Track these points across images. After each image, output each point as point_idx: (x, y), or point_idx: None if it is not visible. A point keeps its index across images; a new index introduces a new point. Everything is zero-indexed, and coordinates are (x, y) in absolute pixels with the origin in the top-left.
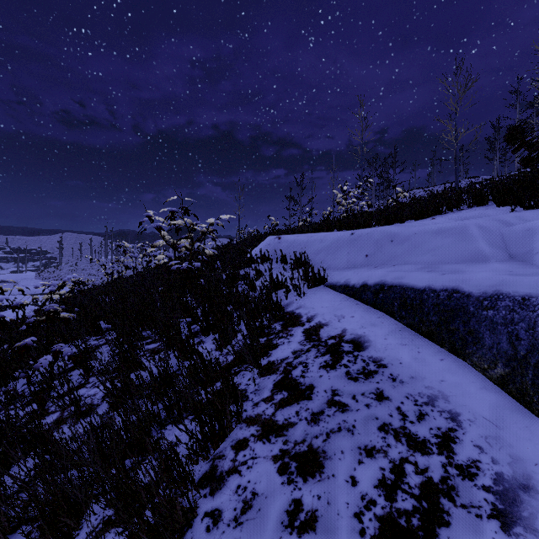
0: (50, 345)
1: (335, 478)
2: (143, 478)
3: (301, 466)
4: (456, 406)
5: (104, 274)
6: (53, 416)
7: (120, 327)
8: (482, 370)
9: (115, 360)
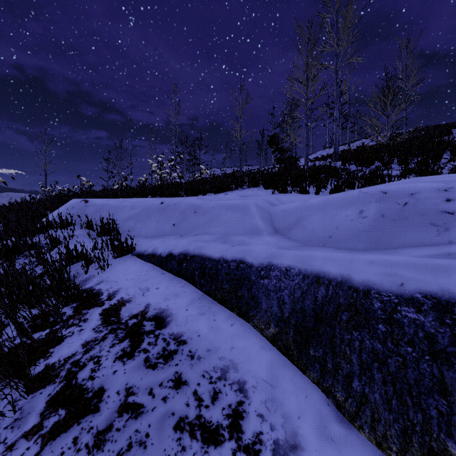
0: None
1: None
2: None
3: None
4: (243, 374)
5: None
6: None
7: None
8: (260, 330)
9: None
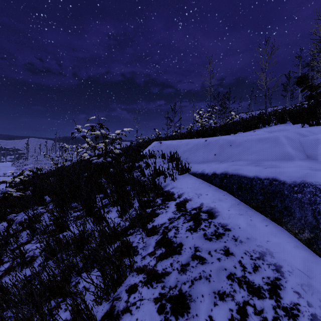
0: (11, 212)
1: (198, 317)
2: (62, 316)
3: (174, 307)
4: (278, 260)
5: (53, 164)
6: (6, 265)
7: (55, 201)
8: (294, 234)
9: (51, 224)
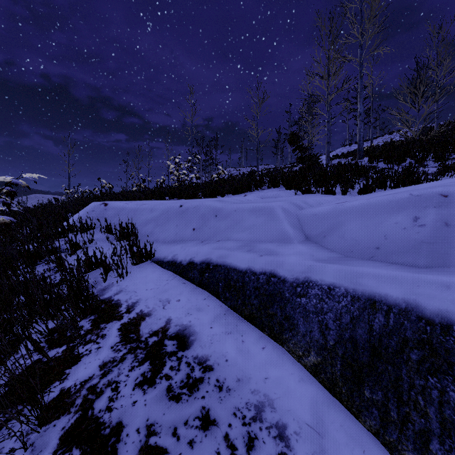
0: None
1: None
2: None
3: None
4: (281, 414)
5: None
6: None
7: None
8: (297, 357)
9: None
